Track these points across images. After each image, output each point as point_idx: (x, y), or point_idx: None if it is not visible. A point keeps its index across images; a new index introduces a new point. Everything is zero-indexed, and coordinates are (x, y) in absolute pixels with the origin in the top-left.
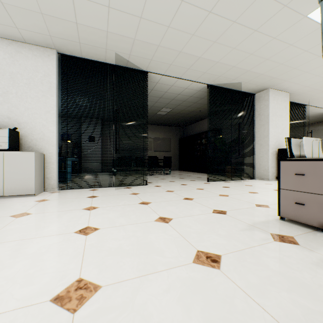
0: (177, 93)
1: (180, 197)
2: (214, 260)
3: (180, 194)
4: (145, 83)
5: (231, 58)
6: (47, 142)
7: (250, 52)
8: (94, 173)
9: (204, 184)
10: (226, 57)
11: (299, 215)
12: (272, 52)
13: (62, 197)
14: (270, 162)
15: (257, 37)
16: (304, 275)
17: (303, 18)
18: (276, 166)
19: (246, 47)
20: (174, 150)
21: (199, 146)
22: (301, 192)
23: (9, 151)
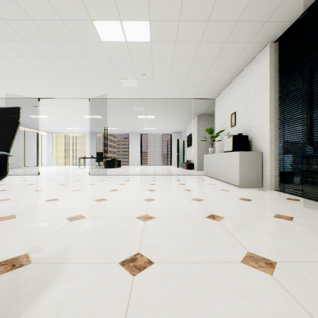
0: None
1: (272, 254)
2: (72, 218)
3: None
4: None
5: None
6: (263, 140)
7: None
8: None
9: None
10: None
11: None
12: None
13: (240, 192)
14: None
15: None
16: (12, 236)
17: None
18: None
19: None
20: None
21: None
22: None
23: (232, 151)
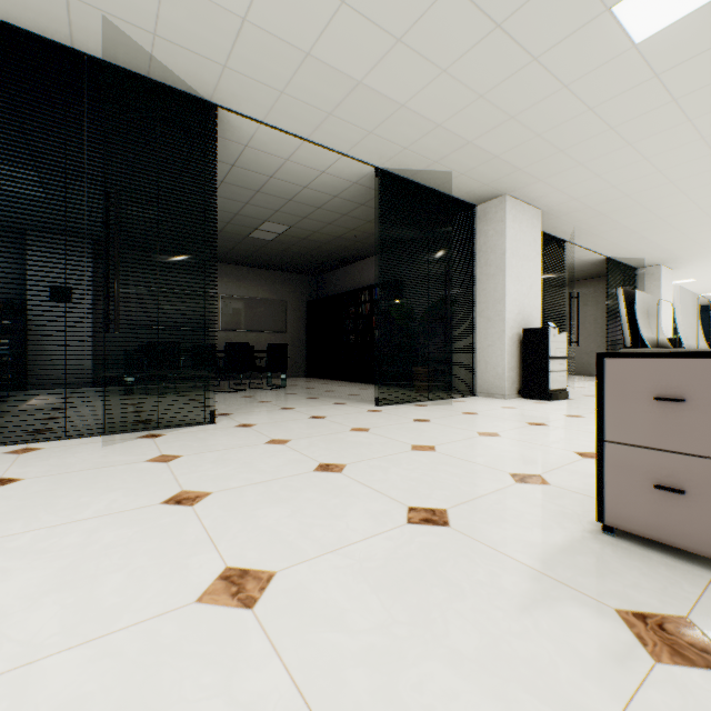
0: (302, 182)
1: (308, 463)
2: None
3: (307, 451)
4: (212, 142)
5: (436, 101)
6: None
7: (479, 89)
8: (68, 390)
9: (369, 414)
10: (425, 96)
11: (666, 523)
12: (524, 100)
13: None
14: (507, 357)
15: (500, 48)
16: None
17: (603, 15)
18: (518, 367)
19: (472, 74)
20: (296, 328)
21: (354, 320)
22: (673, 454)
23: None
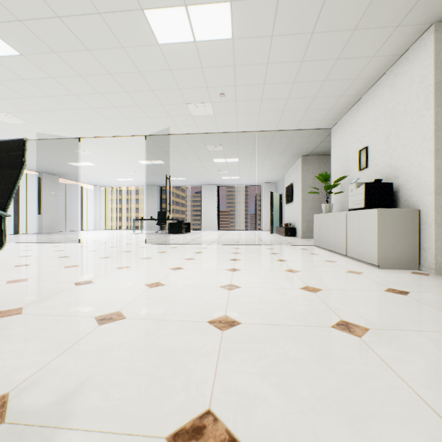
0: None
1: None
2: (103, 319)
3: None
4: None
5: None
6: (422, 190)
7: None
8: None
9: None
10: None
11: None
12: None
13: (383, 277)
14: None
15: None
16: None
17: None
18: None
19: None
20: None
21: None
22: None
23: (365, 209)
